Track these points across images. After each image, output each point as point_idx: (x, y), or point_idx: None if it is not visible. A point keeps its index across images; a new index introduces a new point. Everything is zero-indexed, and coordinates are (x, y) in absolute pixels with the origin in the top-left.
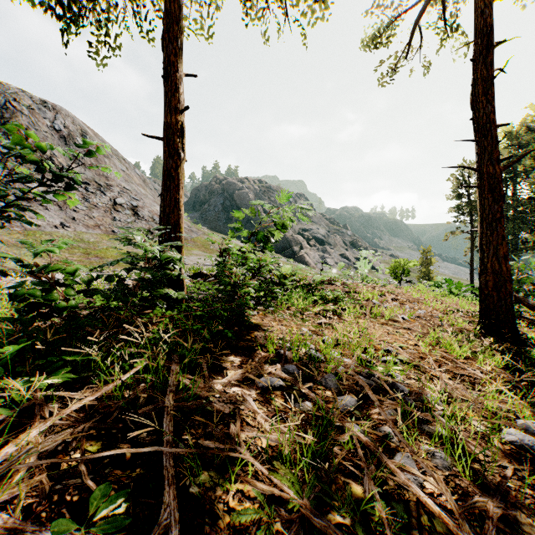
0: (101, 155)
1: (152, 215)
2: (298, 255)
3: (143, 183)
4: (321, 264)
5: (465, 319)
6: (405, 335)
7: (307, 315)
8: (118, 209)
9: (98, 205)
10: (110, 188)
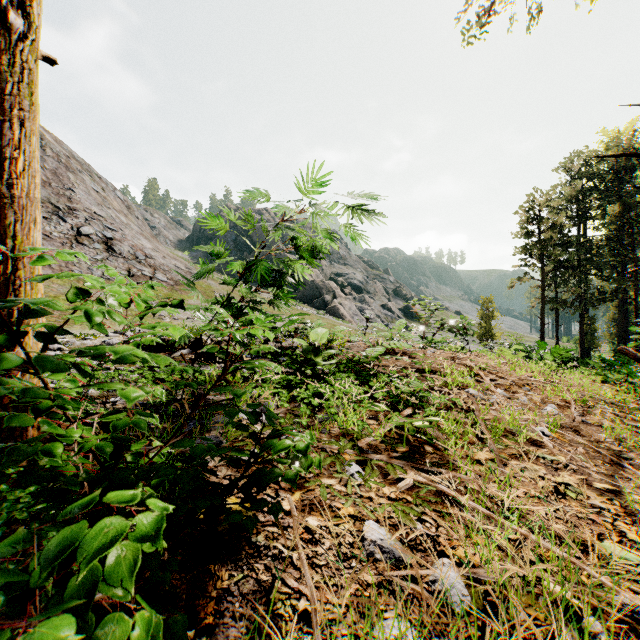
0: (63, 167)
1: (134, 251)
2: (330, 306)
3: (126, 210)
4: (359, 317)
5: (624, 421)
6: (591, 497)
7: (369, 455)
8: (83, 241)
9: (52, 235)
10: (74, 213)
